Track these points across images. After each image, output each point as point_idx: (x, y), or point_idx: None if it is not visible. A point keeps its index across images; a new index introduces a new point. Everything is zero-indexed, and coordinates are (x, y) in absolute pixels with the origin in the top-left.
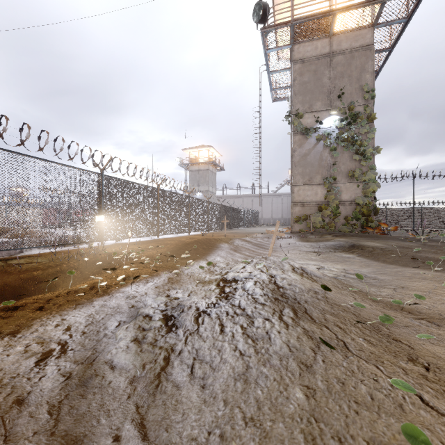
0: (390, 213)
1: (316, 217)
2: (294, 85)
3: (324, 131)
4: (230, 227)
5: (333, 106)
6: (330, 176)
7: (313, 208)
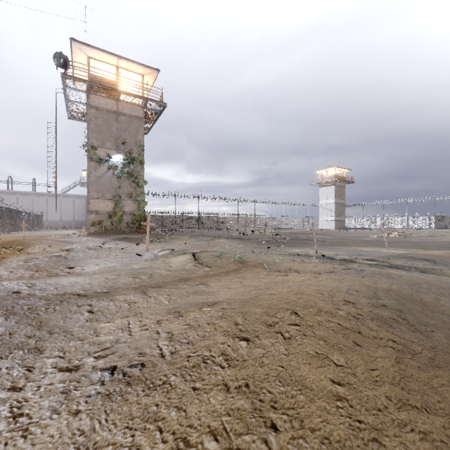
0: (165, 218)
1: (107, 222)
2: (90, 123)
3: (113, 164)
4: (8, 230)
5: (119, 148)
6: (117, 194)
7: (105, 216)
